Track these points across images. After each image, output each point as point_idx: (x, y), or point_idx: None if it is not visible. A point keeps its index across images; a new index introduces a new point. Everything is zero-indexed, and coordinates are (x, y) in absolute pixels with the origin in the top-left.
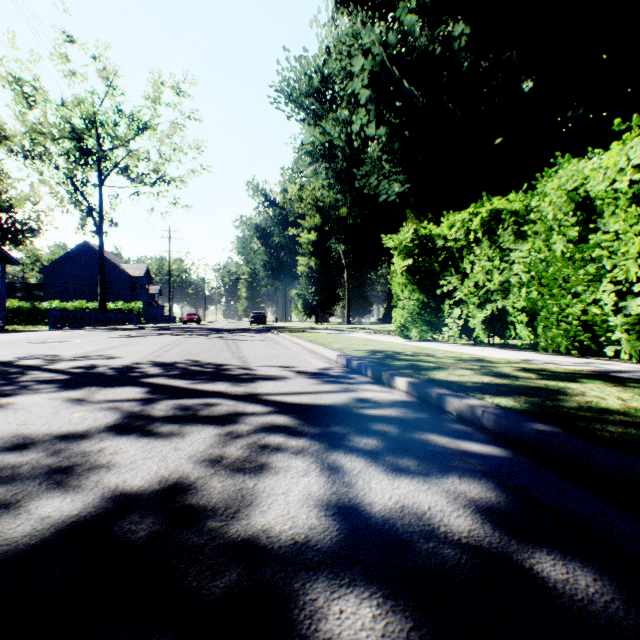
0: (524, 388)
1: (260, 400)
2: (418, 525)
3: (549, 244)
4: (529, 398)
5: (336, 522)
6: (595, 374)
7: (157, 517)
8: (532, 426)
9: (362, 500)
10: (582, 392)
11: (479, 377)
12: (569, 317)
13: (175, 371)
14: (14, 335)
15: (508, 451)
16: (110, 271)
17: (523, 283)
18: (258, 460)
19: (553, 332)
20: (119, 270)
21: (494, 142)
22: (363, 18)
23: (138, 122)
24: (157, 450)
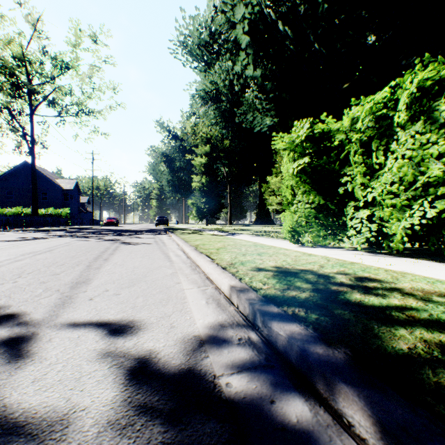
0: None
1: None
2: None
3: None
4: None
5: None
6: None
7: None
8: None
9: None
10: None
11: None
12: None
13: None
14: None
15: None
16: (46, 185)
17: None
18: None
19: None
20: (53, 184)
21: (342, 87)
22: None
23: (61, 62)
24: None
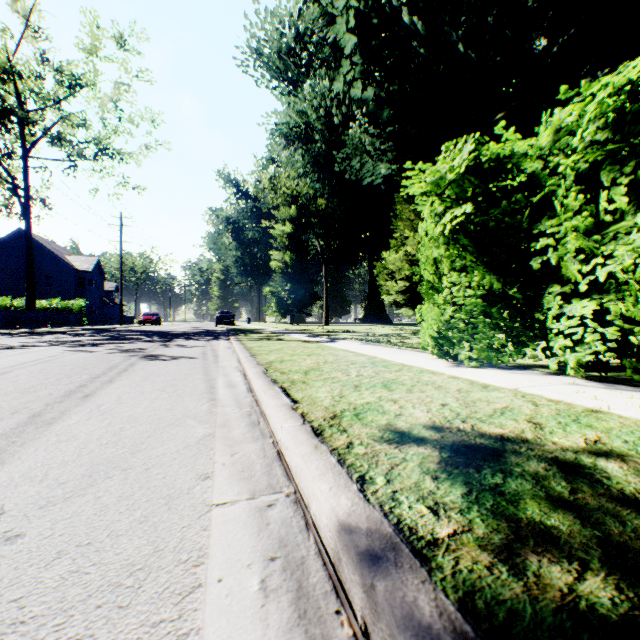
0: None
1: None
2: None
3: None
4: None
5: None
6: None
7: None
8: None
9: None
10: None
11: None
12: None
13: None
14: None
15: None
16: (51, 264)
17: None
18: None
19: None
20: (63, 263)
21: (494, 118)
22: None
23: (70, 77)
24: None
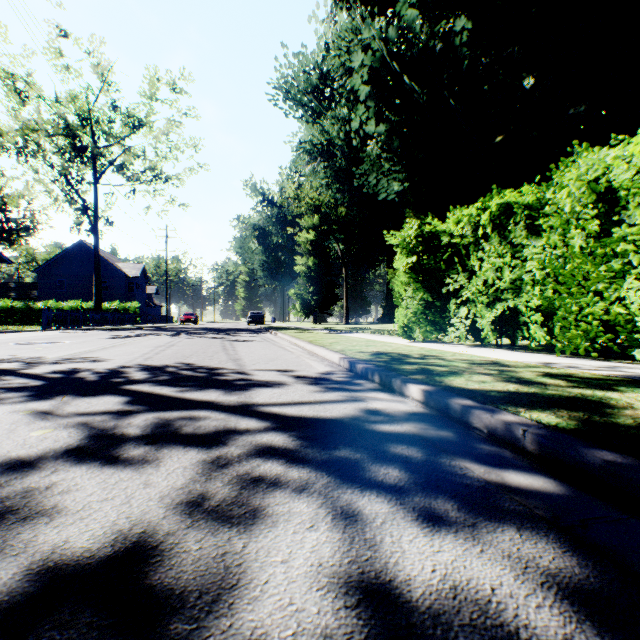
0: (559, 399)
1: (255, 412)
2: (485, 627)
3: (566, 239)
4: (572, 412)
5: (362, 622)
6: (629, 380)
7: (96, 613)
8: (596, 454)
9: (395, 575)
10: (629, 404)
11: (502, 384)
12: (589, 317)
13: (163, 376)
14: (3, 336)
15: (566, 486)
16: (106, 270)
17: (537, 281)
18: (250, 502)
19: (571, 333)
20: (115, 269)
21: (494, 140)
22: (362, 13)
23: (134, 119)
24: (121, 486)
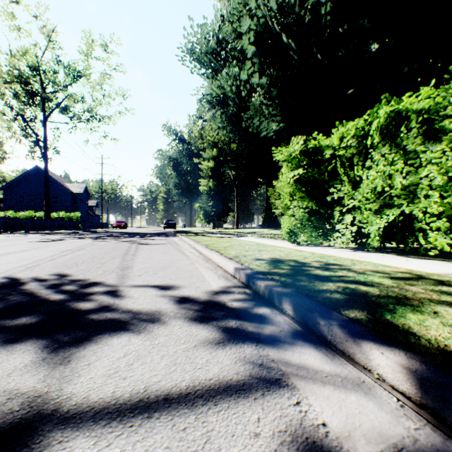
0: None
1: None
2: None
3: None
4: None
5: None
6: None
7: None
8: None
9: None
10: None
11: None
12: None
13: None
14: None
15: None
16: (56, 189)
17: (439, 185)
18: None
19: None
20: (63, 188)
21: (347, 92)
22: None
23: (74, 71)
24: None
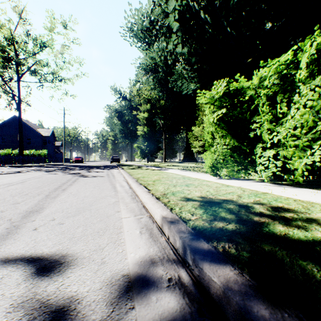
0: None
1: None
2: None
3: None
4: None
5: None
6: None
7: None
8: None
9: None
10: None
11: None
12: None
13: None
14: None
15: None
16: (30, 132)
17: None
18: None
19: None
20: (35, 132)
21: (247, 61)
22: None
23: (40, 42)
24: None
